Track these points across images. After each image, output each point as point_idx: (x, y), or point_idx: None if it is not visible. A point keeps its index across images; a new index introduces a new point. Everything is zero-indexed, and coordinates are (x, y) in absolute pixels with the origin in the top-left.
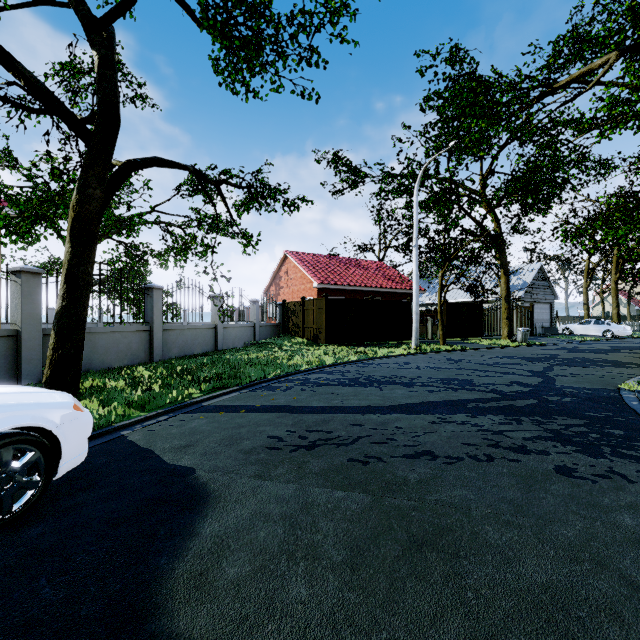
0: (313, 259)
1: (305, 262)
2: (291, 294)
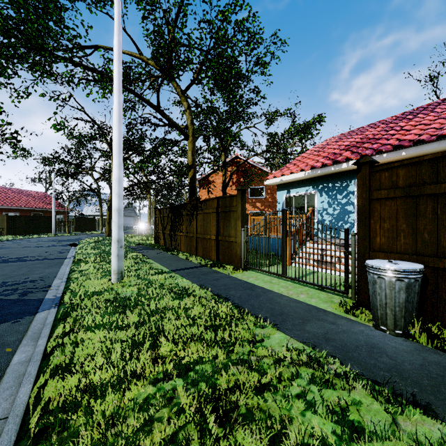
0: None
1: None
2: None
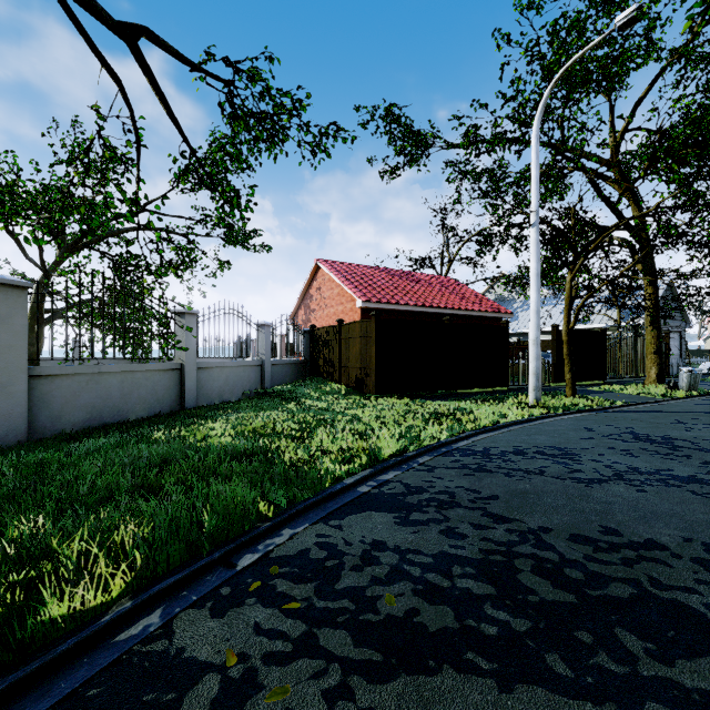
0: (356, 270)
1: (344, 273)
2: (325, 319)
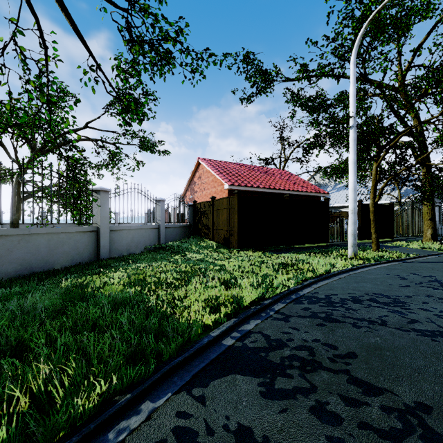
0: (224, 165)
1: (216, 167)
2: (204, 197)
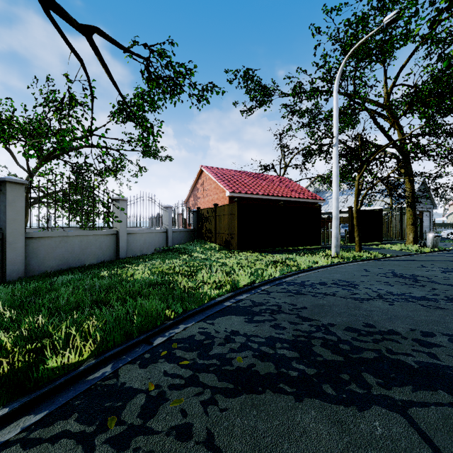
0: (225, 172)
1: (218, 174)
2: (206, 203)
